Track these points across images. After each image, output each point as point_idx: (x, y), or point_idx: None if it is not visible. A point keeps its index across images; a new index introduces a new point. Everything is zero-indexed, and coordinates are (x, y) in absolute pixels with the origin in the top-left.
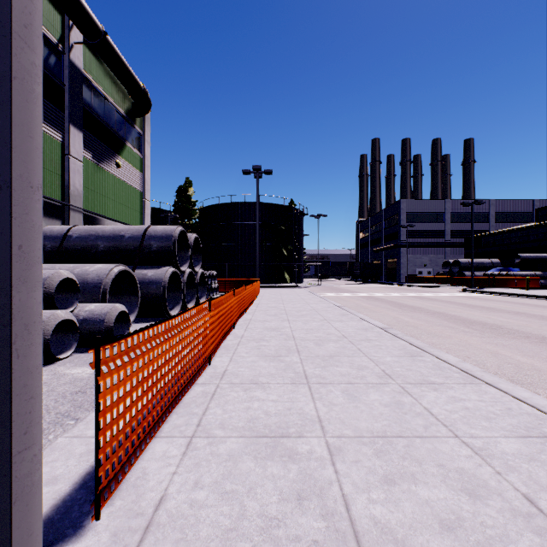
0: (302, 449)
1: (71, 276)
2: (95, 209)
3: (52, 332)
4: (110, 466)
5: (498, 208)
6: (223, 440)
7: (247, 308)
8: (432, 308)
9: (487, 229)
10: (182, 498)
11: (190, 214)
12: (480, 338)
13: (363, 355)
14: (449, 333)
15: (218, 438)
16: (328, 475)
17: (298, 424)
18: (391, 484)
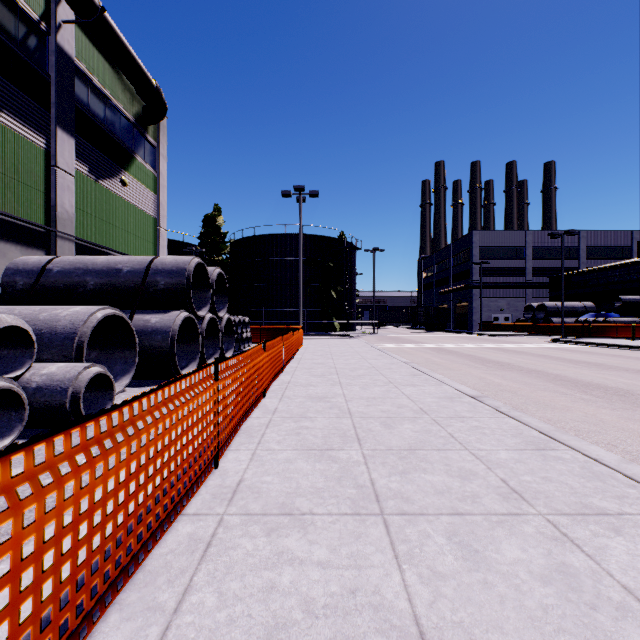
0: None
1: (18, 323)
2: (92, 238)
3: None
4: None
5: (590, 241)
6: None
7: (285, 365)
8: (525, 365)
9: (577, 267)
10: None
11: (219, 248)
12: (613, 411)
13: (461, 446)
14: (564, 403)
15: None
16: None
17: None
18: None
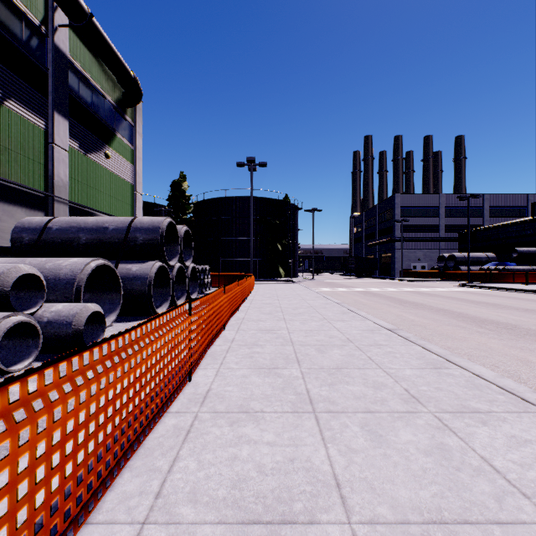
0: None
1: (33, 271)
2: (82, 201)
3: (8, 337)
4: None
5: (492, 202)
6: (191, 531)
7: (240, 305)
8: (435, 305)
9: (481, 224)
10: None
11: (184, 208)
12: (500, 341)
13: (376, 366)
14: (462, 334)
15: (184, 524)
16: None
17: (307, 492)
18: None
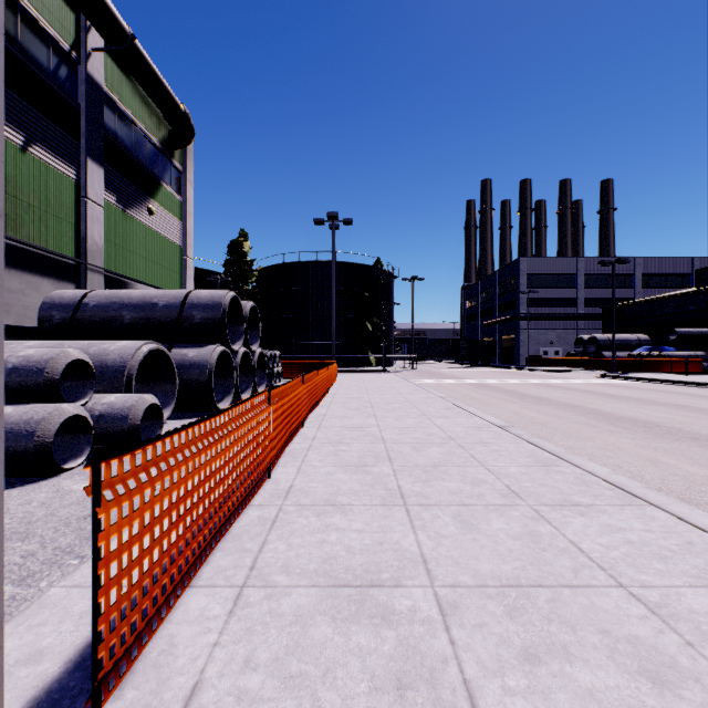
0: (402, 605)
1: (83, 357)
2: (120, 270)
3: (57, 432)
4: (117, 640)
5: (647, 268)
6: (287, 591)
7: (320, 399)
8: (564, 400)
9: (632, 296)
10: (225, 686)
11: (245, 276)
12: (632, 440)
13: (478, 464)
14: (589, 433)
15: (280, 587)
16: (441, 648)
17: (394, 566)
18: (535, 662)
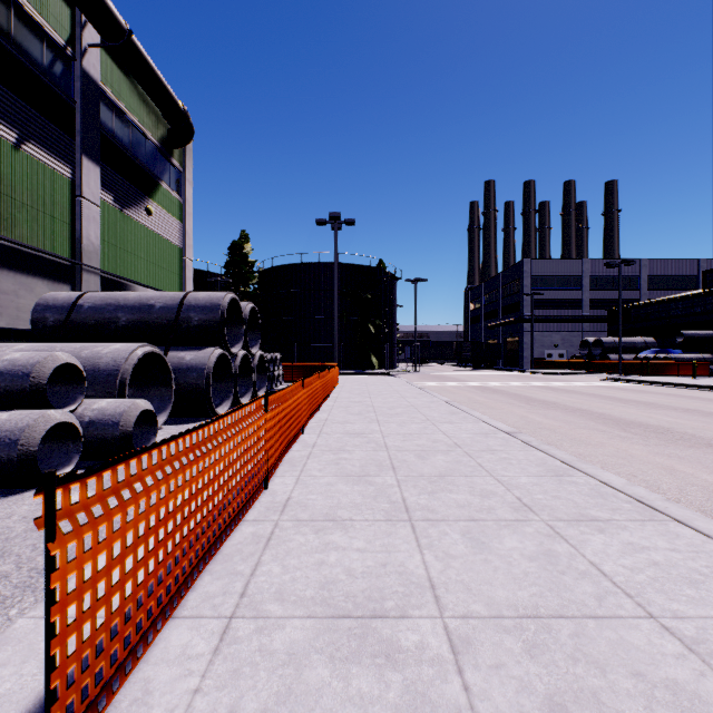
0: (408, 640)
1: (72, 361)
2: (117, 271)
3: (44, 439)
4: (77, 695)
5: (652, 270)
6: (280, 624)
7: (321, 403)
8: (571, 404)
9: (638, 298)
10: None
11: (246, 278)
12: (645, 447)
13: (487, 473)
14: (600, 439)
15: (272, 618)
16: (453, 696)
17: (399, 592)
18: None
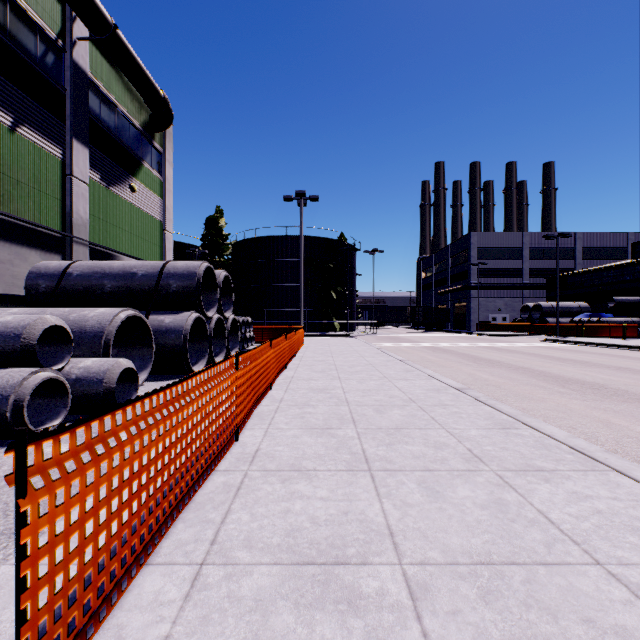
0: (369, 587)
1: (60, 323)
2: (104, 242)
3: (34, 395)
4: None
5: (586, 242)
6: (248, 570)
7: (288, 362)
8: (514, 363)
9: (573, 267)
10: None
11: (221, 249)
12: (582, 402)
13: (440, 426)
14: (541, 395)
15: (241, 565)
16: None
17: (360, 540)
18: None
